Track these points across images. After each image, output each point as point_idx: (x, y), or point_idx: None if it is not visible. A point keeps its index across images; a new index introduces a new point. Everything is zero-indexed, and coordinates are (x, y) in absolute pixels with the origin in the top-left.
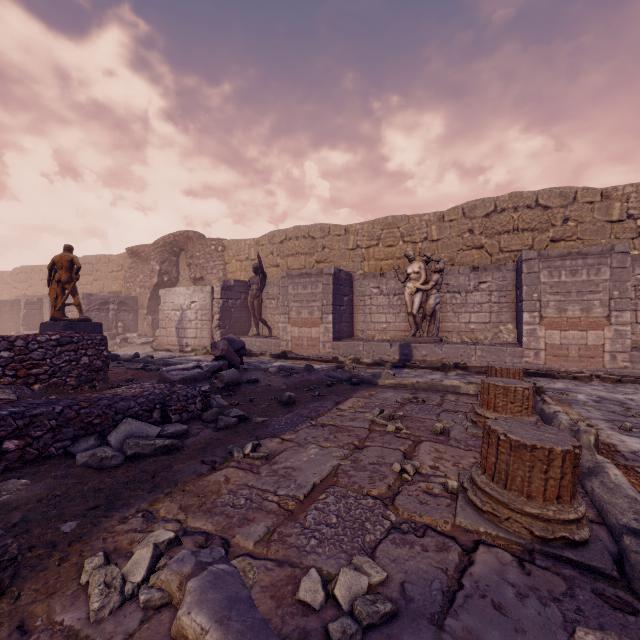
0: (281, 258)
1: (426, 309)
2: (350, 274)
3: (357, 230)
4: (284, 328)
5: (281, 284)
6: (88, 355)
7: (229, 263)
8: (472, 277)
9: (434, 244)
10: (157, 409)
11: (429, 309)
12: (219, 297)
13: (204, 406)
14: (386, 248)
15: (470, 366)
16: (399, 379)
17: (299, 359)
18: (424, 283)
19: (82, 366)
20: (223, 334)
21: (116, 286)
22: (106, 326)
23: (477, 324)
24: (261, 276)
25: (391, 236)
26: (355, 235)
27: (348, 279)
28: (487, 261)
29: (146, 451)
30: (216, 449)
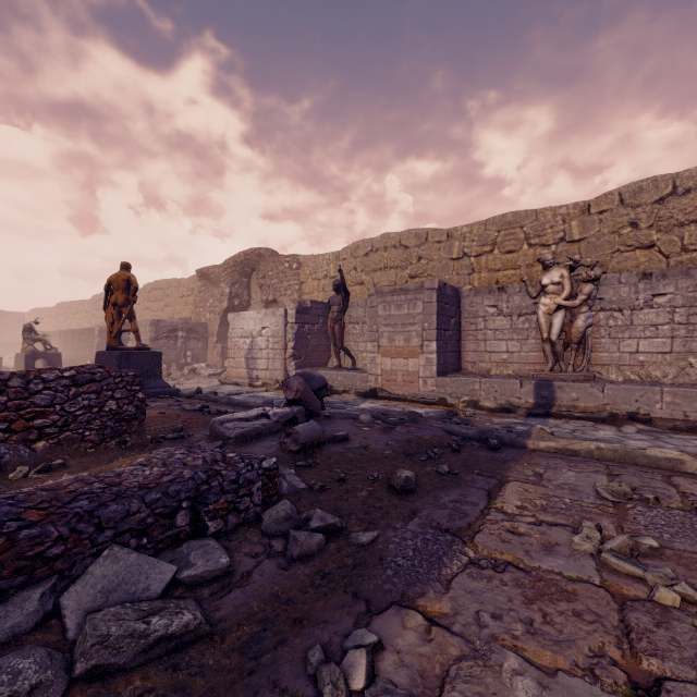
0: (366, 274)
1: (572, 334)
2: (457, 289)
3: (464, 234)
4: (372, 359)
5: (368, 304)
6: (116, 398)
7: (305, 282)
8: (641, 288)
9: (575, 246)
10: (183, 509)
11: (577, 334)
12: (293, 321)
13: (267, 494)
14: (504, 255)
15: (653, 417)
16: (563, 441)
17: (393, 399)
18: (568, 297)
19: (107, 414)
20: (298, 366)
21: (186, 312)
22: (174, 355)
23: (649, 355)
24: (343, 295)
25: (511, 239)
26: (461, 240)
27: (455, 296)
28: (661, 265)
29: (123, 656)
30: (281, 651)
